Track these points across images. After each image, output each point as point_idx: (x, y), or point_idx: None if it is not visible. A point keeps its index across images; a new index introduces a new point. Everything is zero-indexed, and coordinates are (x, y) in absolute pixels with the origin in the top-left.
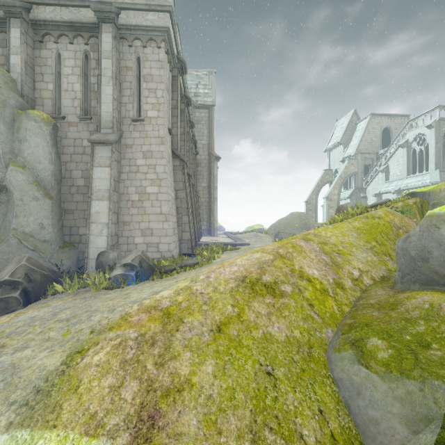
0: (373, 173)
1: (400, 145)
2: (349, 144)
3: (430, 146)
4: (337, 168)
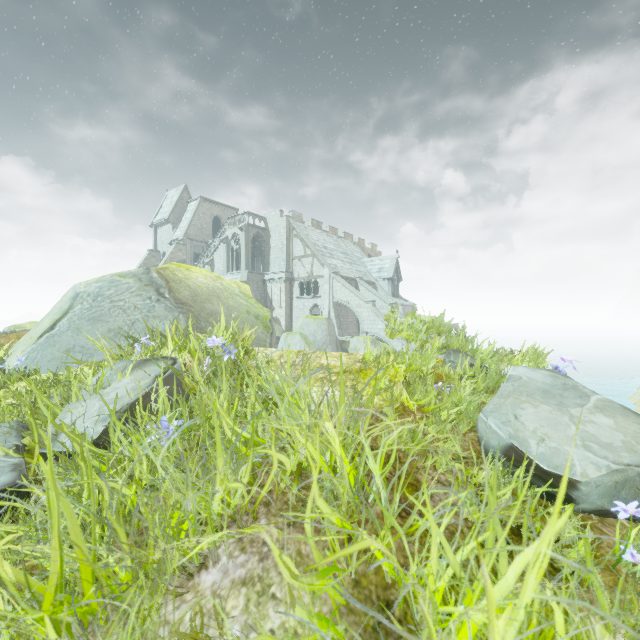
0: (201, 264)
1: (222, 240)
2: (179, 225)
3: (242, 247)
4: (166, 251)
